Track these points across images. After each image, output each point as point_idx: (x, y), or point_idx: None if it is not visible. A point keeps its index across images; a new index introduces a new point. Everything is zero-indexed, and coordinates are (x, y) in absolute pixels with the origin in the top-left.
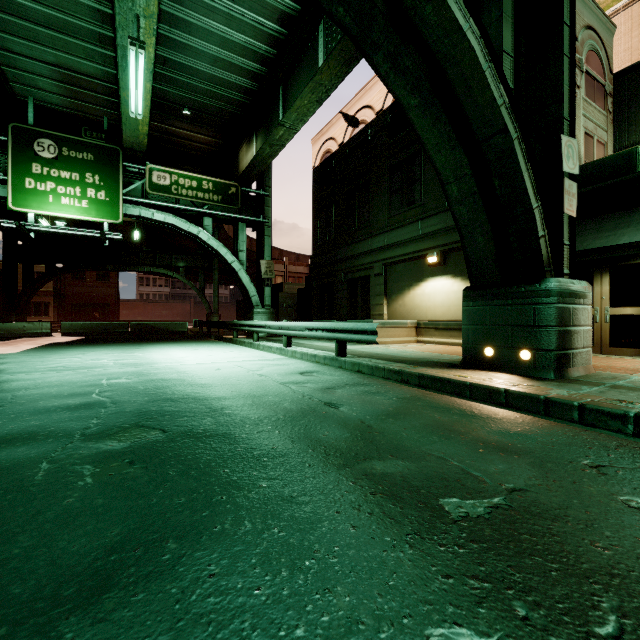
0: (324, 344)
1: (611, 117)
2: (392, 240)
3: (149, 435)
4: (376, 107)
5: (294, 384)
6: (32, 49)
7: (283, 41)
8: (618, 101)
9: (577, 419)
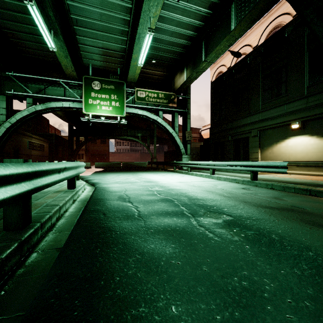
0: (229, 173)
1: None
2: (265, 116)
3: (224, 216)
4: (253, 44)
5: (251, 194)
6: (93, 42)
7: (209, 17)
8: None
9: None
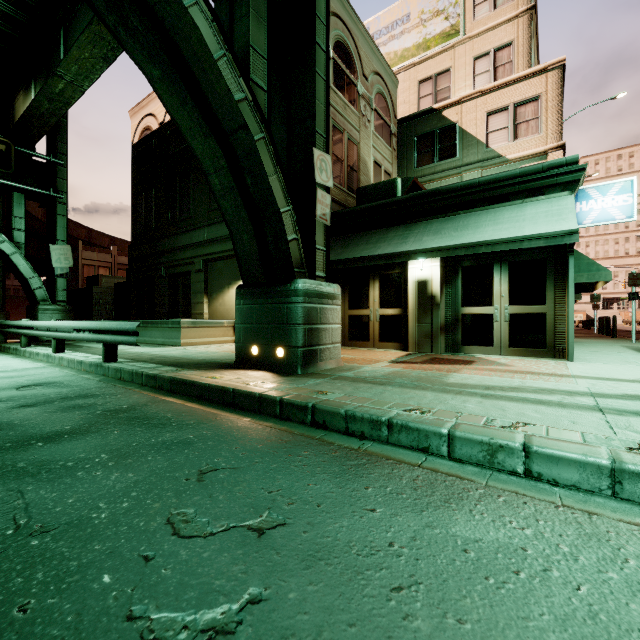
0: (120, 347)
1: (396, 154)
2: (212, 235)
3: None
4: None
5: None
6: None
7: None
8: (401, 142)
9: (279, 414)
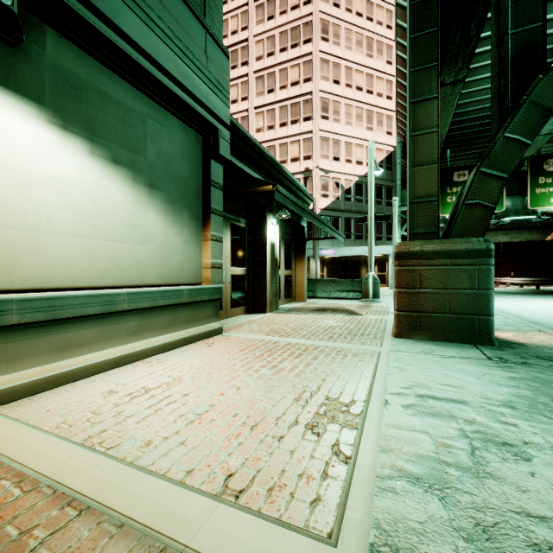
0: None
1: None
2: None
3: None
4: None
5: None
6: None
7: None
8: None
9: None
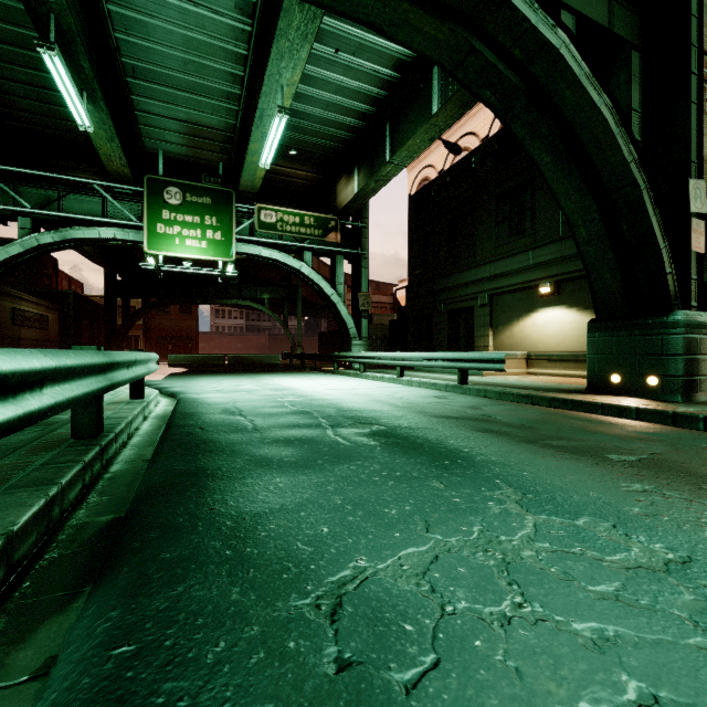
0: (433, 375)
1: None
2: (499, 270)
3: (374, 427)
4: (481, 134)
5: (440, 403)
6: (168, 110)
7: (395, 84)
8: None
9: (702, 429)
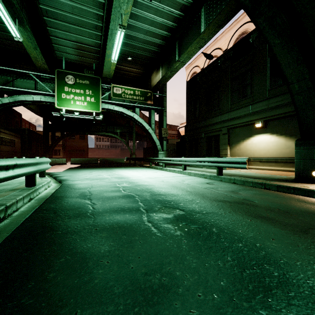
0: (200, 169)
1: None
2: (233, 116)
3: (176, 211)
4: (223, 48)
5: (212, 188)
6: (66, 35)
7: (181, 19)
8: None
9: None
